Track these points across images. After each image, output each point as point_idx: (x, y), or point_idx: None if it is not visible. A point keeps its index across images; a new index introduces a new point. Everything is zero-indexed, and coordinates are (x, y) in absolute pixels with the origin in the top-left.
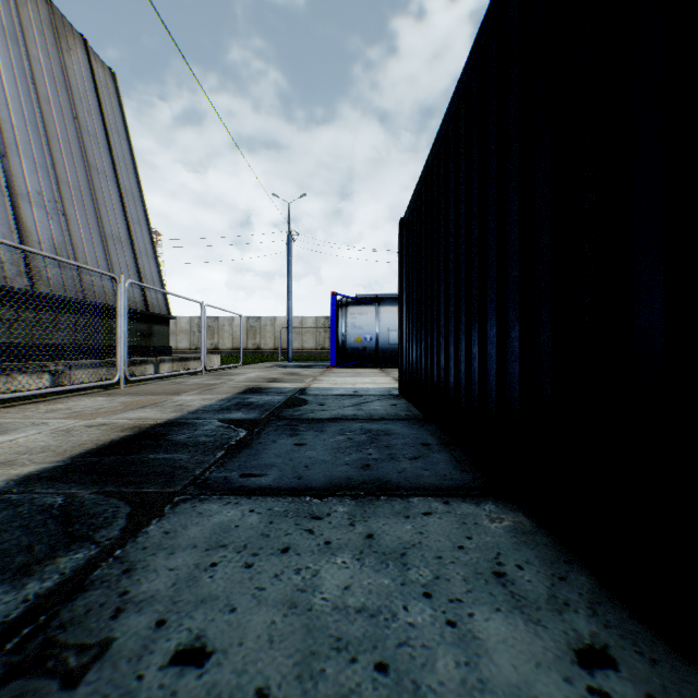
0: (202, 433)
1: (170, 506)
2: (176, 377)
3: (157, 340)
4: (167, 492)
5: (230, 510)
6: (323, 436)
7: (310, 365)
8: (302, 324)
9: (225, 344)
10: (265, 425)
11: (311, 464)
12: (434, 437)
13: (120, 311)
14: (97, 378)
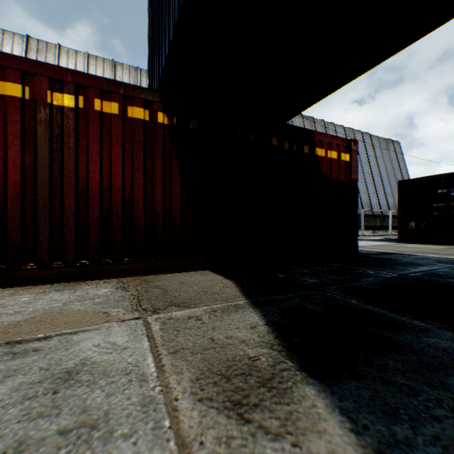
0: None
1: None
2: None
3: None
4: None
5: None
6: None
7: None
8: None
9: None
10: None
11: None
12: None
13: None
14: None
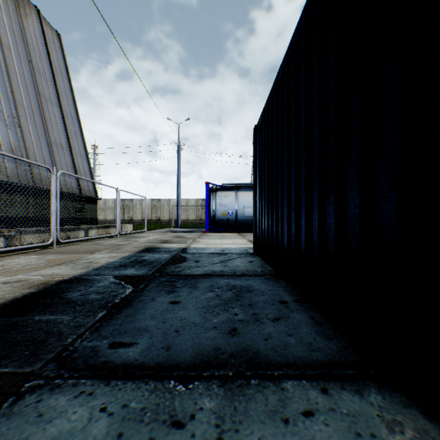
0: (95, 290)
1: (12, 400)
2: (98, 239)
3: (88, 214)
4: (22, 373)
5: (78, 408)
6: (195, 293)
7: (192, 231)
8: (187, 204)
9: (137, 216)
10: (149, 282)
11: (181, 327)
12: (288, 294)
13: (53, 193)
14: (41, 240)
